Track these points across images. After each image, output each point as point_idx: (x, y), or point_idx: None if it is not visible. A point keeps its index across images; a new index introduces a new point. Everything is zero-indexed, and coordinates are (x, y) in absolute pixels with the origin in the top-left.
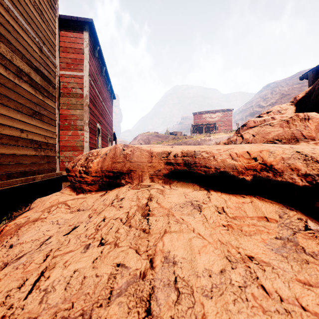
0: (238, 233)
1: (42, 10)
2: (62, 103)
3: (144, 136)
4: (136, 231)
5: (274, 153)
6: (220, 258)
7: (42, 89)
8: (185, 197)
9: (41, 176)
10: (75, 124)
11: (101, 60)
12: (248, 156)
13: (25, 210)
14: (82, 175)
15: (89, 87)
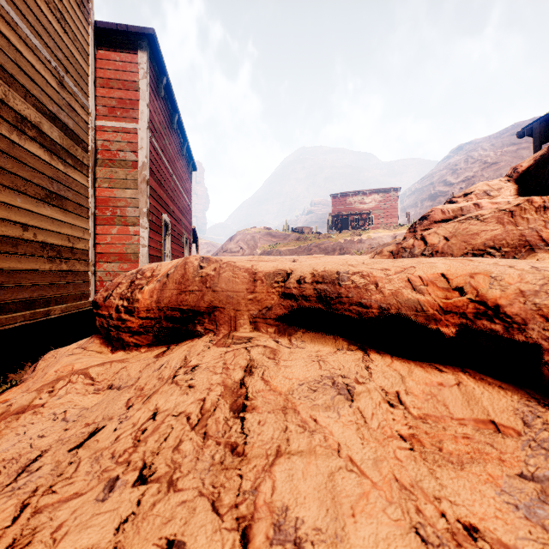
0: (434, 455)
1: (63, 12)
2: (101, 178)
3: (246, 235)
4: (217, 448)
5: (502, 279)
6: (401, 532)
7: (64, 152)
8: (319, 367)
9: (61, 308)
10: (123, 214)
11: (170, 102)
12: (445, 284)
13: (27, 372)
14: (121, 315)
15: (149, 150)
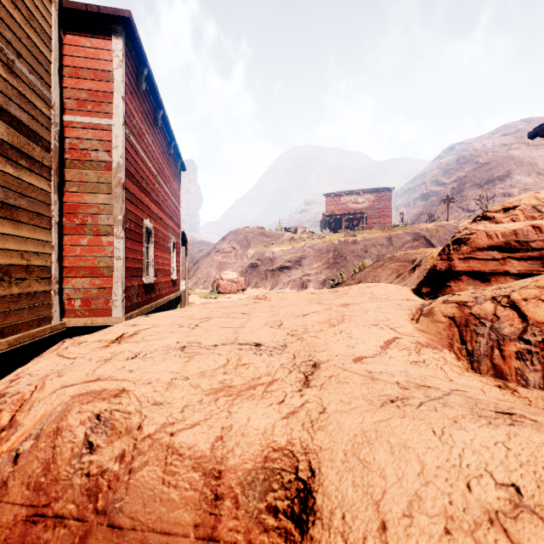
0: None
1: None
2: (69, 181)
3: (239, 235)
4: None
5: None
6: None
7: (14, 152)
8: None
9: (9, 341)
10: (94, 222)
11: (154, 97)
12: None
13: None
14: None
15: (125, 149)
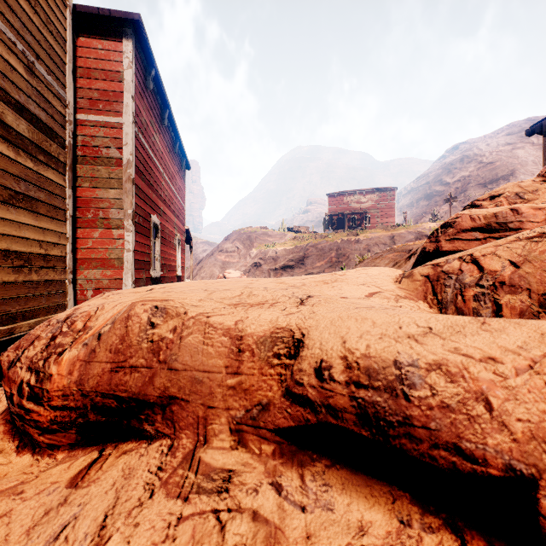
0: None
1: None
2: (81, 177)
3: (242, 235)
4: None
5: None
6: None
7: (34, 148)
8: None
9: (30, 324)
10: (106, 216)
11: (160, 96)
12: None
13: None
14: (22, 402)
15: (134, 147)
